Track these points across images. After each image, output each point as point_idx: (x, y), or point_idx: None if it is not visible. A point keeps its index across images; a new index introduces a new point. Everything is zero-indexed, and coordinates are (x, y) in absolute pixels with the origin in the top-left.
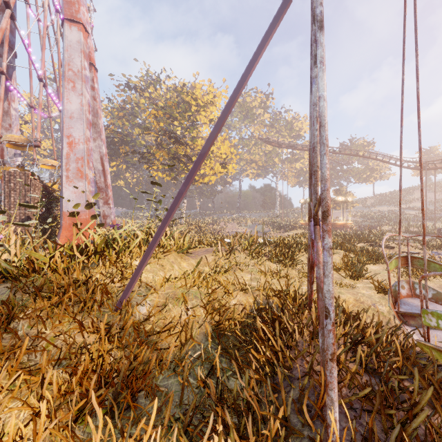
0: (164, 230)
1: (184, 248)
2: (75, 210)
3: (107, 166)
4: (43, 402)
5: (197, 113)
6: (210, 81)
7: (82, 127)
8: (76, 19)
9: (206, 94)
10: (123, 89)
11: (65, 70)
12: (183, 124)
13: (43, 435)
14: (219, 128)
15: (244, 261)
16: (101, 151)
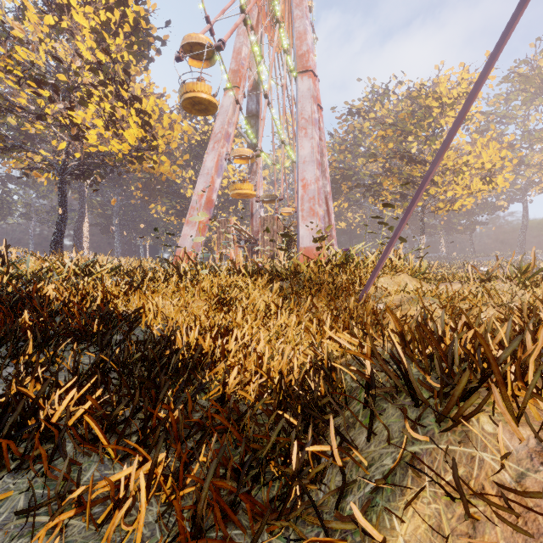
0: (400, 232)
1: (421, 272)
2: (309, 245)
3: (331, 205)
4: (327, 319)
5: (442, 116)
6: (463, 64)
7: (313, 168)
8: (306, 69)
9: (455, 85)
10: (345, 119)
11: (298, 120)
12: (420, 137)
13: (328, 335)
14: (457, 127)
15: (509, 290)
16: (326, 190)
